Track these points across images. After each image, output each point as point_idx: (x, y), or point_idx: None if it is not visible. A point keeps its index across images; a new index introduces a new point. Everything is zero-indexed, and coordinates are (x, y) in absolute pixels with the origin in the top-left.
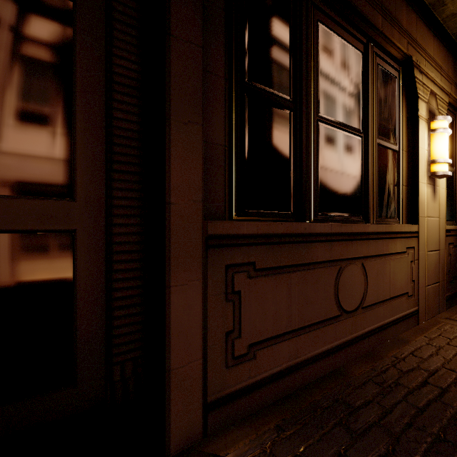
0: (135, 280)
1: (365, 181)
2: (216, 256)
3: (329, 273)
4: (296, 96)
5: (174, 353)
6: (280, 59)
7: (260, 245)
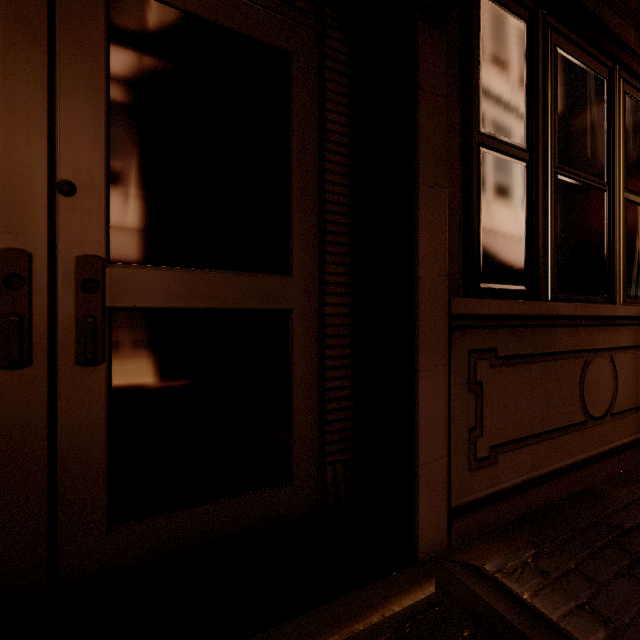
0: (346, 369)
1: (609, 249)
2: (459, 339)
3: (573, 367)
4: (532, 143)
5: (422, 447)
6: (514, 100)
7: (501, 328)
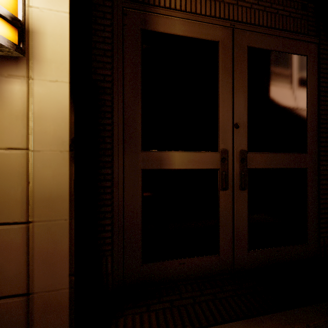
0: None
1: None
2: None
3: None
4: None
5: None
6: None
7: None
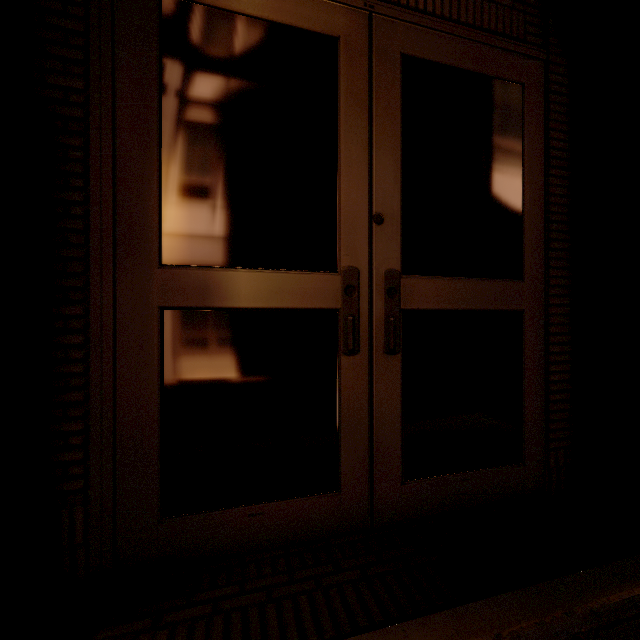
0: (565, 364)
1: None
2: None
3: None
4: None
5: None
6: None
7: None
